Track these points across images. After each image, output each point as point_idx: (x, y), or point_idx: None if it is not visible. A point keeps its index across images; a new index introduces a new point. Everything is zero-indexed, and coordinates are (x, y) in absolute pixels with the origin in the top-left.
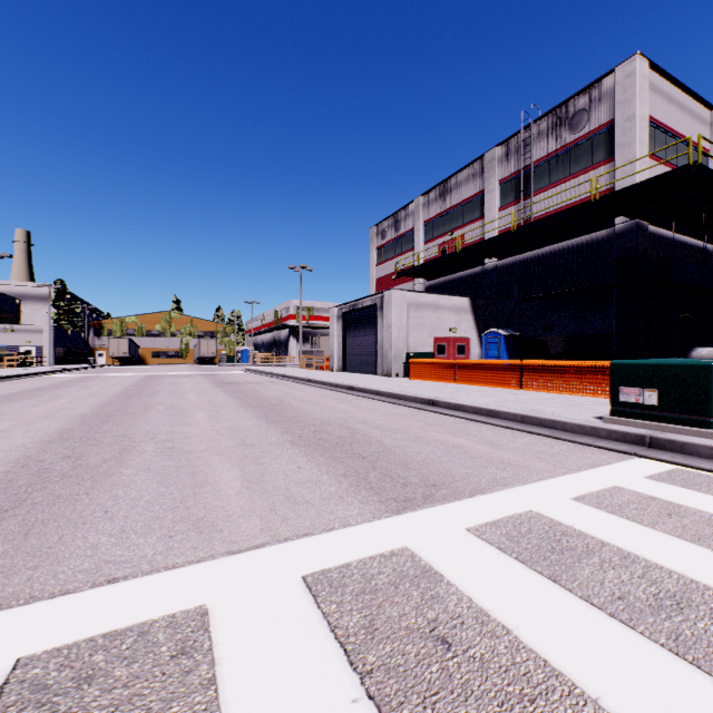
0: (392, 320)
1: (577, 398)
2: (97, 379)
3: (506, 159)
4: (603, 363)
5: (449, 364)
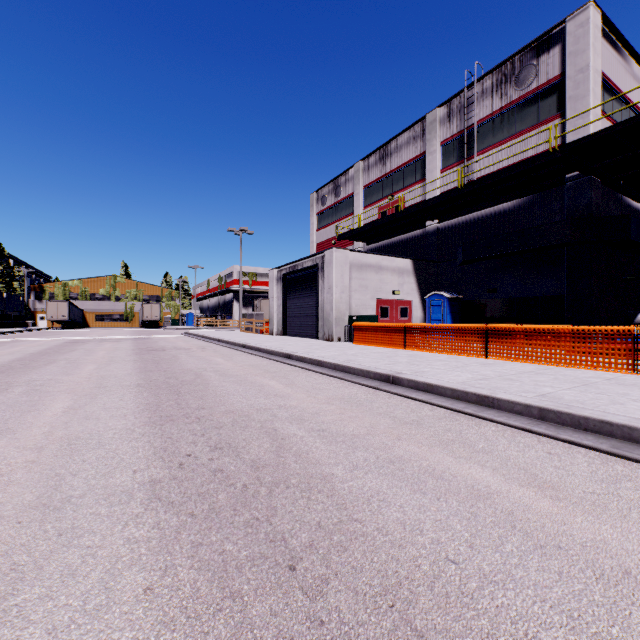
0: (334, 281)
1: (568, 371)
2: (7, 344)
3: (448, 120)
4: (598, 328)
5: (398, 328)
